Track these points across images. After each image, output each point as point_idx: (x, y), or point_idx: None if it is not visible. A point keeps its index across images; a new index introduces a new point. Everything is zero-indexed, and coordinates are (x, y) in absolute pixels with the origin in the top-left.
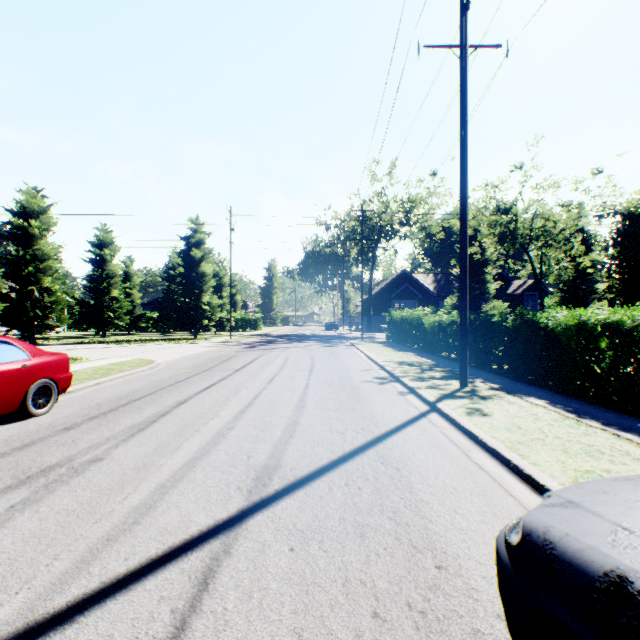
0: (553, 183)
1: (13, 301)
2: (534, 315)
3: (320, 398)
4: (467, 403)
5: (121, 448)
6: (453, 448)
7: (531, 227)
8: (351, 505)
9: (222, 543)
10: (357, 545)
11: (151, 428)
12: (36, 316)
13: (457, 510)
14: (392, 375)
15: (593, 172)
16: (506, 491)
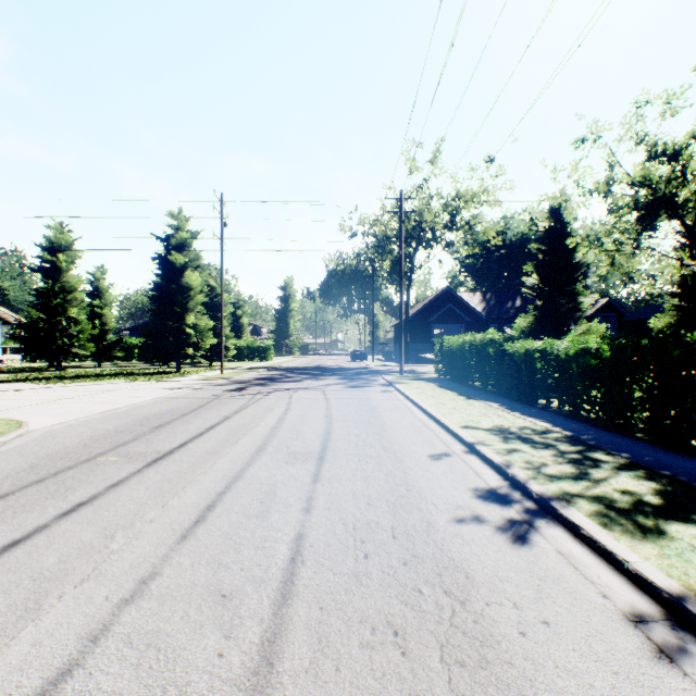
0: None
1: None
2: None
3: None
4: None
5: None
6: None
7: None
8: None
9: None
10: None
11: None
12: None
13: None
14: (517, 484)
15: None
16: None
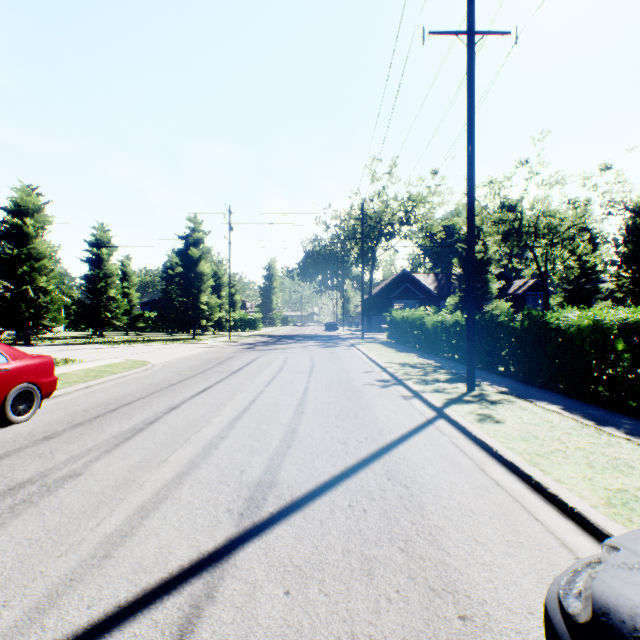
0: (560, 179)
1: (7, 301)
2: (544, 315)
3: (320, 403)
4: (476, 409)
5: (102, 461)
6: (466, 461)
7: (537, 225)
8: (356, 532)
9: (205, 584)
10: (364, 587)
11: (138, 437)
12: (31, 316)
13: (477, 539)
14: (395, 377)
15: (601, 168)
16: (530, 514)
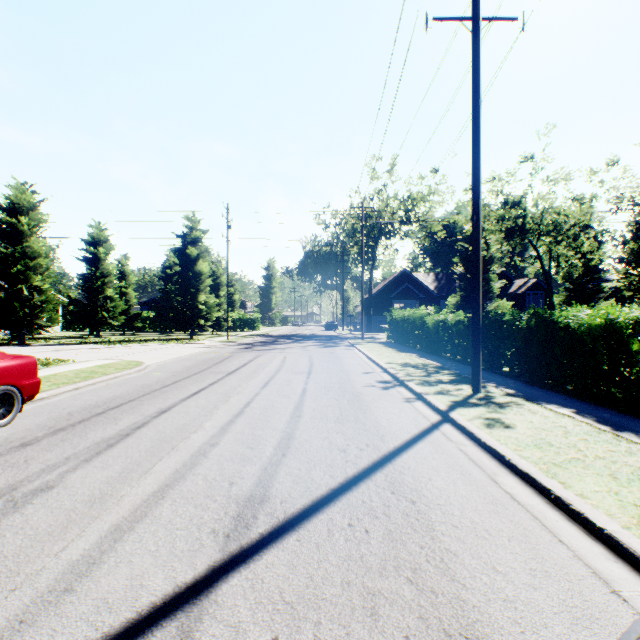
0: (565, 175)
1: (1, 300)
2: (551, 314)
3: (318, 406)
4: (484, 412)
5: (79, 471)
6: (476, 471)
7: (541, 222)
8: (357, 559)
9: (179, 628)
10: (367, 631)
11: (122, 444)
12: (26, 316)
13: (496, 567)
14: (396, 379)
15: (608, 163)
16: (553, 535)
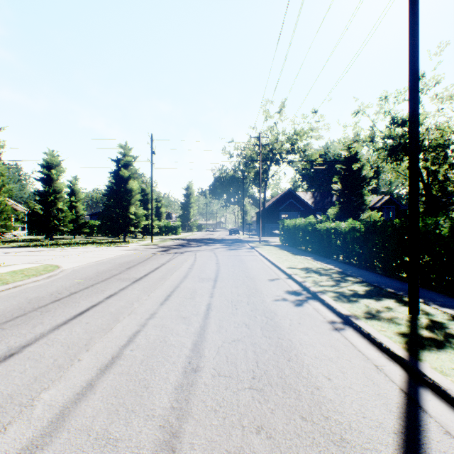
0: None
1: None
2: None
3: (224, 341)
4: None
5: None
6: None
7: (428, 137)
8: None
9: None
10: None
11: None
12: None
13: None
14: (306, 288)
15: None
16: None
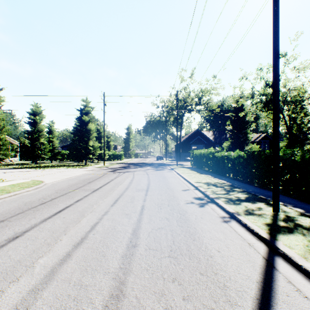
0: (307, 65)
1: None
2: None
3: (153, 228)
4: (308, 243)
5: None
6: None
7: (289, 95)
8: None
9: None
10: None
11: None
12: None
13: None
14: (206, 196)
15: None
16: None
